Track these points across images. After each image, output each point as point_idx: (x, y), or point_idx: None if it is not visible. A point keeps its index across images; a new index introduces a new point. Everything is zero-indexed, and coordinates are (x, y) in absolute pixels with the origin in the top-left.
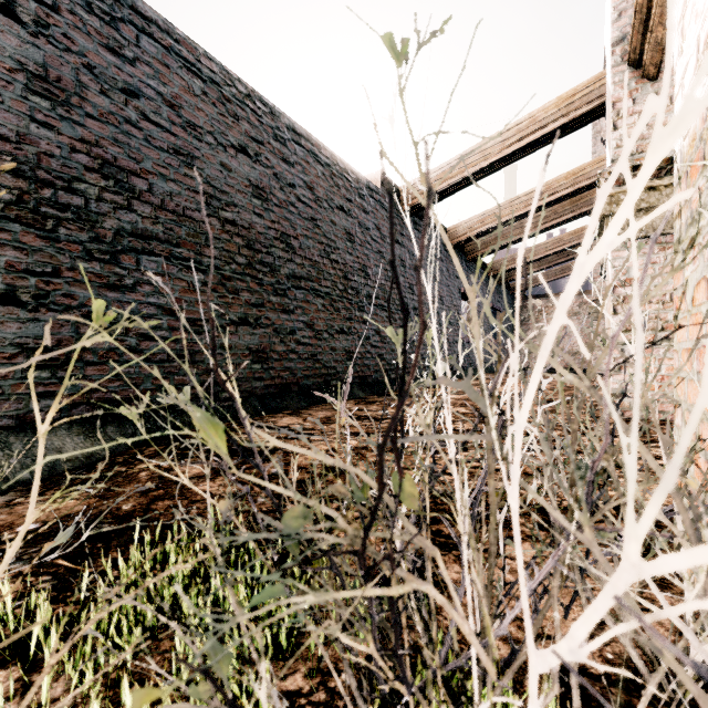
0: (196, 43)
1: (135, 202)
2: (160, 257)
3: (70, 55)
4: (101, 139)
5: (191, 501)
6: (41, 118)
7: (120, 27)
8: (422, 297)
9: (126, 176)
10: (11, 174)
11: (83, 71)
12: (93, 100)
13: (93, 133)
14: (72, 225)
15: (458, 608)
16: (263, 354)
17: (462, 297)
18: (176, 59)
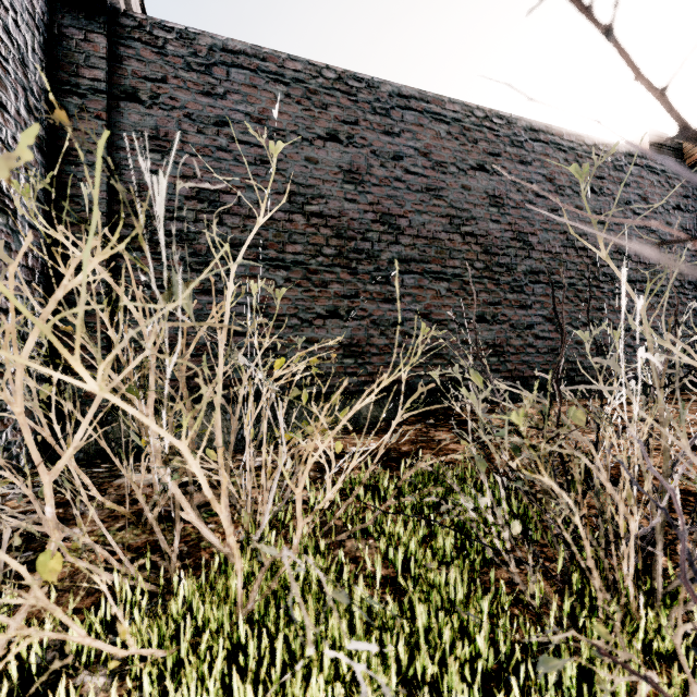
0: (442, 96)
1: (400, 237)
2: (417, 274)
3: (364, 149)
4: (380, 199)
5: (445, 453)
6: (350, 197)
7: (391, 114)
8: (564, 323)
9: (395, 219)
10: (336, 237)
11: (370, 156)
12: (376, 173)
13: (376, 196)
14: (365, 262)
15: (603, 474)
16: (500, 348)
17: None
18: (427, 116)
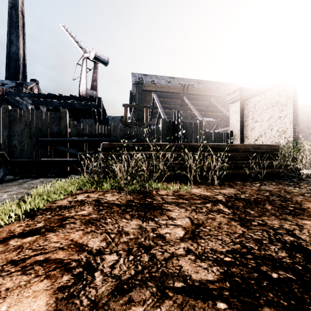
0: None
1: None
2: None
3: None
4: None
5: None
6: None
7: None
8: None
9: None
10: None
11: None
12: None
13: None
14: None
15: None
16: None
17: None
18: None
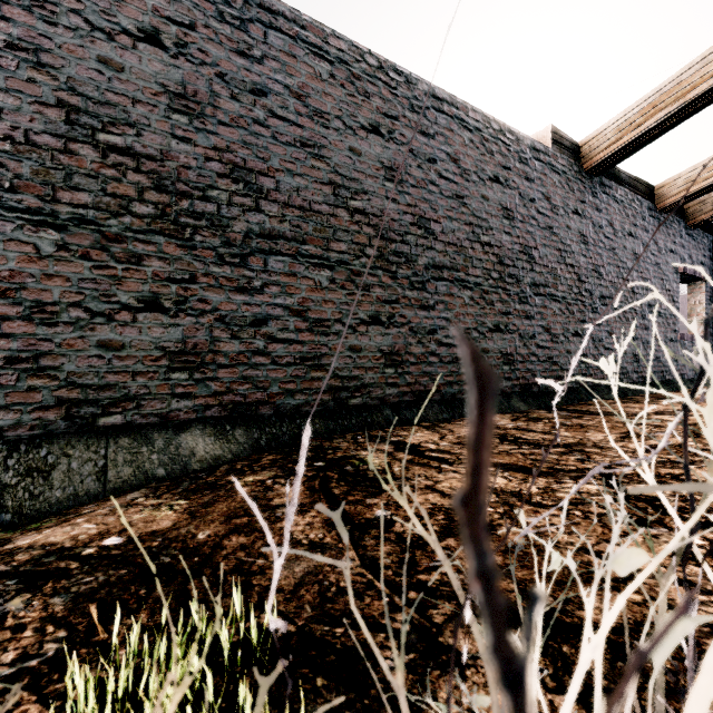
0: (323, 25)
1: (263, 203)
2: (287, 256)
3: (204, 68)
4: (231, 145)
5: (265, 544)
6: (180, 134)
7: (248, 28)
8: None
9: (254, 177)
10: (157, 190)
11: (216, 81)
12: (224, 107)
13: (224, 139)
14: (206, 232)
15: None
16: (397, 357)
17: (680, 278)
18: (303, 46)
